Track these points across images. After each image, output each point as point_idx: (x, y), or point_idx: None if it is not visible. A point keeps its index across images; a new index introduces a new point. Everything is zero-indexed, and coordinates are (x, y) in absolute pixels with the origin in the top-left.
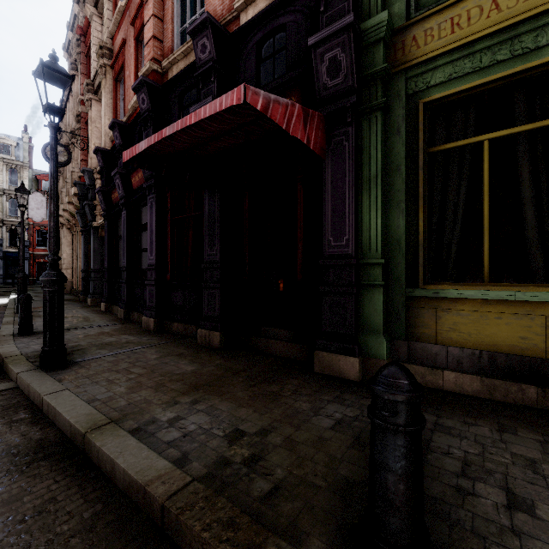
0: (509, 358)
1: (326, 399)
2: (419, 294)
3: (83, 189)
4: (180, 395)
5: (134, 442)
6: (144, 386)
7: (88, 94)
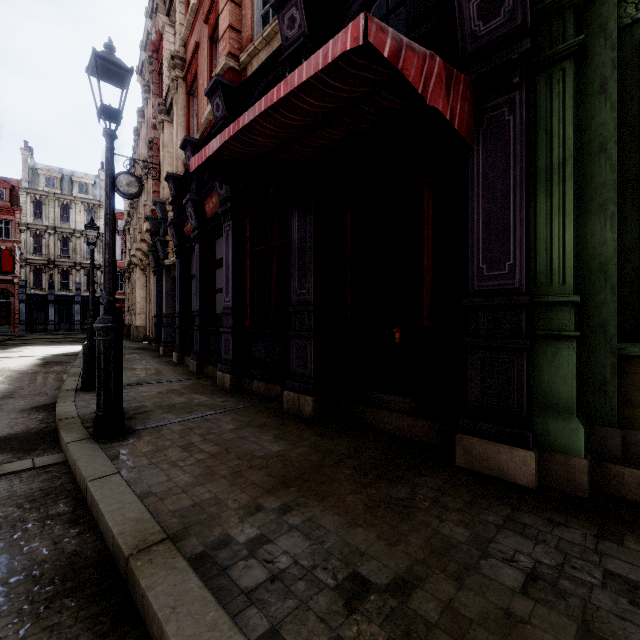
0: None
1: (491, 521)
2: None
3: (156, 224)
4: (264, 493)
5: (195, 585)
6: (215, 474)
7: (160, 116)
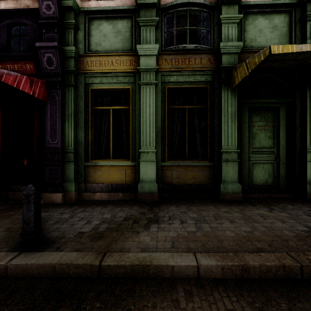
0: (116, 185)
1: None
2: (89, 164)
3: None
4: None
5: None
6: None
7: None
